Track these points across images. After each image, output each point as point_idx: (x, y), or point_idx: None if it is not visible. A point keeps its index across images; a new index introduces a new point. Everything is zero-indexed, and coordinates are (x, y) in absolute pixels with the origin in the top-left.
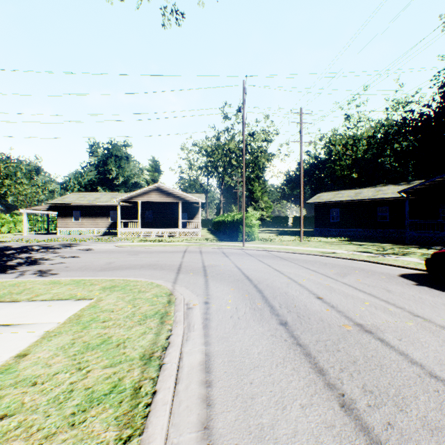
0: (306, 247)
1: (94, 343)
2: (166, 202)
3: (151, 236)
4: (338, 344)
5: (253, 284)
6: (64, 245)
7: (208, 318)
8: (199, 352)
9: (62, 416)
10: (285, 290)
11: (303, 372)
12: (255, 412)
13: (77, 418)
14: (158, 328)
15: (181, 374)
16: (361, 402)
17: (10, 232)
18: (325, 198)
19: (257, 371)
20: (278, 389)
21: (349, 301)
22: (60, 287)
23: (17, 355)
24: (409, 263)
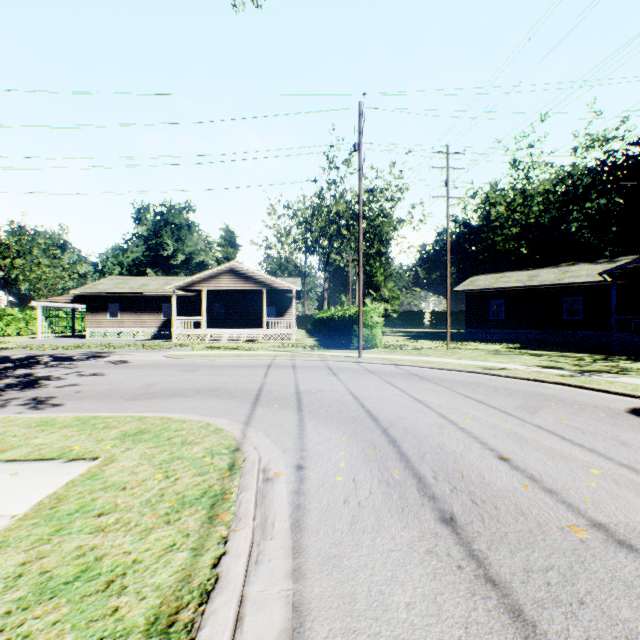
0: (457, 360)
1: (61, 575)
2: (244, 290)
3: (222, 341)
4: (574, 582)
5: (381, 428)
6: (88, 355)
7: (302, 503)
8: (281, 602)
9: None
10: (438, 442)
11: None
12: None
13: None
14: (202, 534)
15: None
16: None
17: (19, 334)
18: (483, 284)
19: None
20: None
21: (560, 466)
22: (50, 432)
23: None
24: (636, 388)
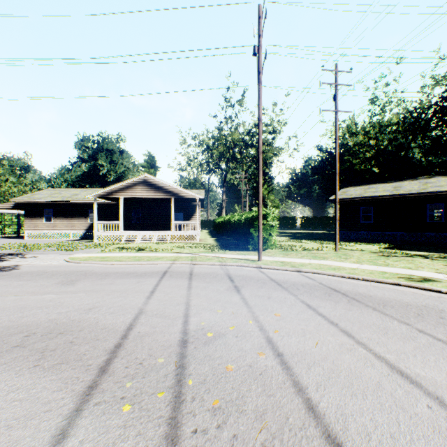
0: (360, 264)
1: None
2: (156, 199)
3: (135, 241)
4: None
5: None
6: None
7: None
8: None
9: None
10: None
11: None
12: None
13: None
14: None
15: None
16: None
17: None
18: (354, 193)
19: None
20: None
21: None
22: None
23: None
24: None
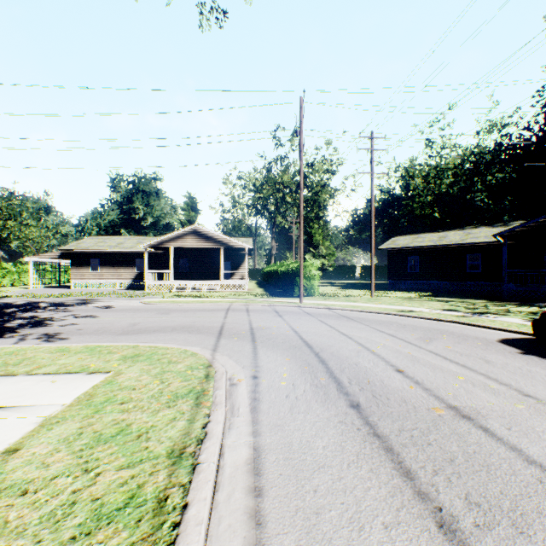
0: (378, 305)
1: (107, 433)
2: (205, 248)
3: (187, 290)
4: (428, 435)
5: (314, 352)
6: (78, 302)
7: (258, 397)
8: (246, 446)
9: (57, 541)
10: (355, 361)
11: (384, 475)
12: (322, 535)
13: (78, 545)
14: (193, 412)
15: (221, 477)
16: (466, 521)
17: (13, 285)
18: (402, 243)
19: (323, 474)
20: (352, 500)
21: (438, 375)
22: (69, 356)
23: (5, 451)
24: (510, 324)
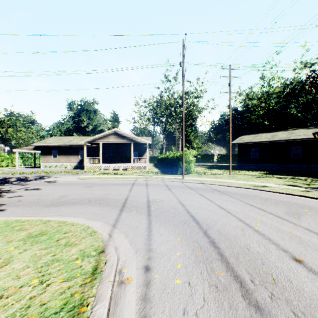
0: (237, 180)
1: None
2: (121, 143)
3: (110, 170)
4: None
5: (202, 230)
6: (37, 177)
7: (148, 314)
8: None
9: None
10: (244, 243)
11: None
12: None
13: None
14: None
15: None
16: None
17: (8, 166)
18: (247, 140)
19: None
20: None
21: None
22: None
23: None
24: None
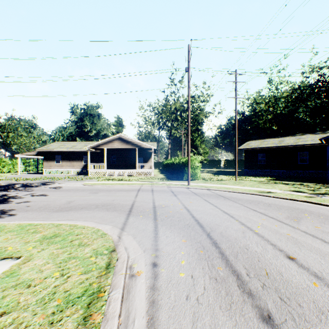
0: (243, 186)
1: None
2: (126, 149)
3: (114, 176)
4: None
5: (206, 233)
6: (41, 184)
7: (156, 299)
8: None
9: None
10: (244, 244)
11: None
12: None
13: None
14: None
15: None
16: None
17: (9, 172)
18: (253, 145)
19: None
20: None
21: None
22: None
23: None
24: None
